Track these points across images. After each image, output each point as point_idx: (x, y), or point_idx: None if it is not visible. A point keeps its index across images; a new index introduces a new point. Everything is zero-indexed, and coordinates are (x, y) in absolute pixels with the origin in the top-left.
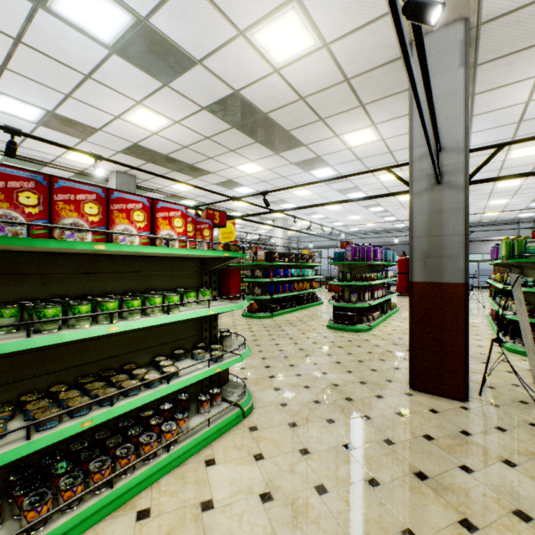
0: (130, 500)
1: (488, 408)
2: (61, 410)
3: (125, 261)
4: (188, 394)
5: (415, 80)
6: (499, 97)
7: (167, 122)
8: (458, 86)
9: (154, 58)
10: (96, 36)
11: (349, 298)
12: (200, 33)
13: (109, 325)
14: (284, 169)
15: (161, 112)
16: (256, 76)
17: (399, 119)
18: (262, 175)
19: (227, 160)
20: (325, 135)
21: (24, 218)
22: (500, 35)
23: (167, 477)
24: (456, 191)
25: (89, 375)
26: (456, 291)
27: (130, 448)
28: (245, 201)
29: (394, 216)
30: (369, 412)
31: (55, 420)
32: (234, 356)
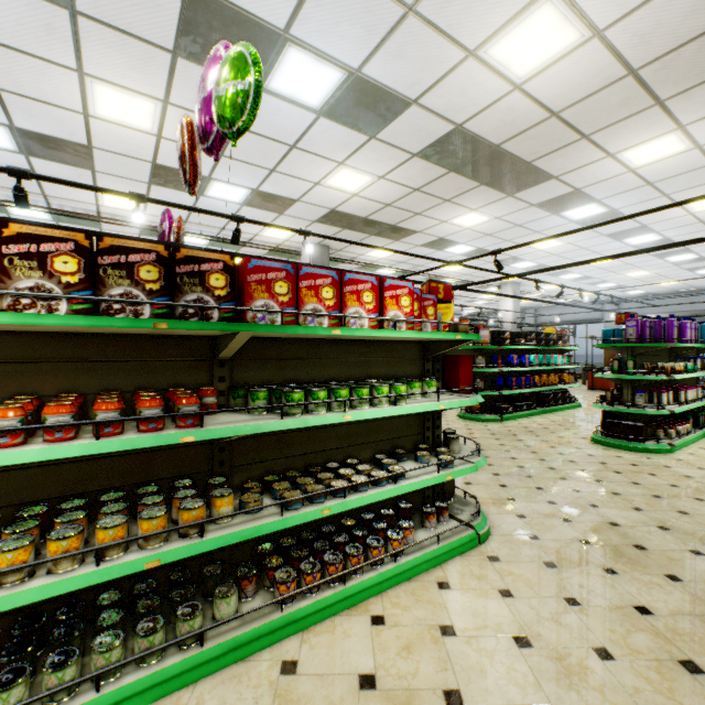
0: (361, 602)
1: None
2: (303, 494)
3: (346, 346)
4: (409, 502)
5: None
6: None
7: (370, 179)
8: None
9: (362, 111)
10: (305, 103)
11: (632, 399)
12: (418, 68)
13: (343, 413)
14: (520, 214)
15: (364, 169)
16: (487, 101)
17: None
18: (485, 227)
19: (439, 213)
20: (590, 158)
21: (278, 307)
22: None
23: (396, 590)
24: None
25: (315, 465)
26: None
27: (359, 548)
28: (466, 266)
29: None
30: (677, 571)
31: (300, 502)
32: (466, 464)
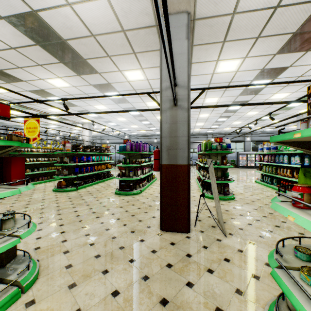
0: None
1: (199, 234)
2: None
3: None
4: None
5: (158, 0)
6: (202, 68)
7: None
8: (185, 50)
9: None
10: None
11: (129, 174)
12: None
13: None
14: (86, 88)
15: None
16: (51, 2)
17: (156, 69)
18: (69, 90)
19: (37, 72)
20: (112, 69)
21: None
22: (203, 30)
23: None
24: (184, 111)
25: None
26: (184, 169)
27: None
28: (49, 105)
29: (155, 127)
30: (134, 255)
31: None
32: (10, 239)
